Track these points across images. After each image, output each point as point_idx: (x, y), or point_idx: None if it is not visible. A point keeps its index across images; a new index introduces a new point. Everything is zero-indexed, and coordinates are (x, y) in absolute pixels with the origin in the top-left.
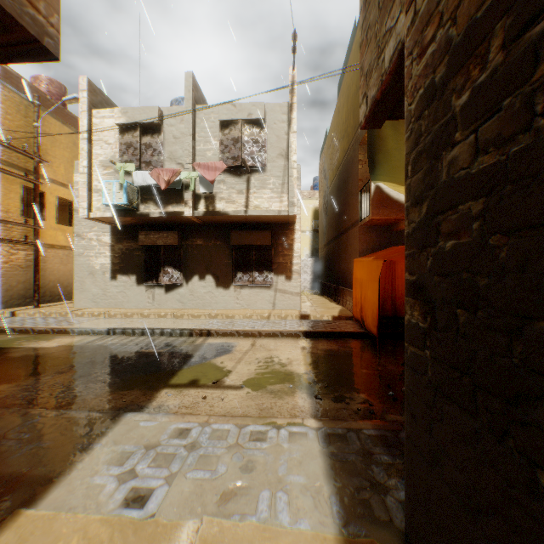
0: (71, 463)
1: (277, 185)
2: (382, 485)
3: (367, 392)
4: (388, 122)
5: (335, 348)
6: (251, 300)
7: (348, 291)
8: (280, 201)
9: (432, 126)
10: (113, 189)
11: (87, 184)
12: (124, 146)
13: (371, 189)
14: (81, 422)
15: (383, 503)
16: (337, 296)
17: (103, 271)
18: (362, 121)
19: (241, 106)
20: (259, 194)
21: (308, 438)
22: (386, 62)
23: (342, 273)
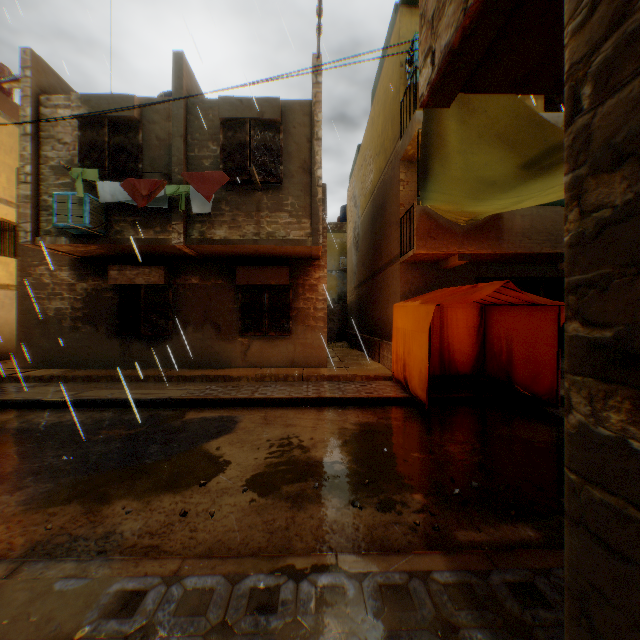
0: None
1: (297, 207)
2: None
3: (424, 490)
4: (451, 110)
5: (373, 420)
6: (263, 356)
7: (386, 343)
8: (301, 227)
9: None
10: (69, 206)
11: (31, 197)
12: (86, 148)
13: (416, 214)
14: None
15: None
16: (372, 349)
17: (59, 319)
18: (424, 94)
19: (250, 101)
20: (273, 218)
21: (348, 598)
22: None
23: (377, 321)
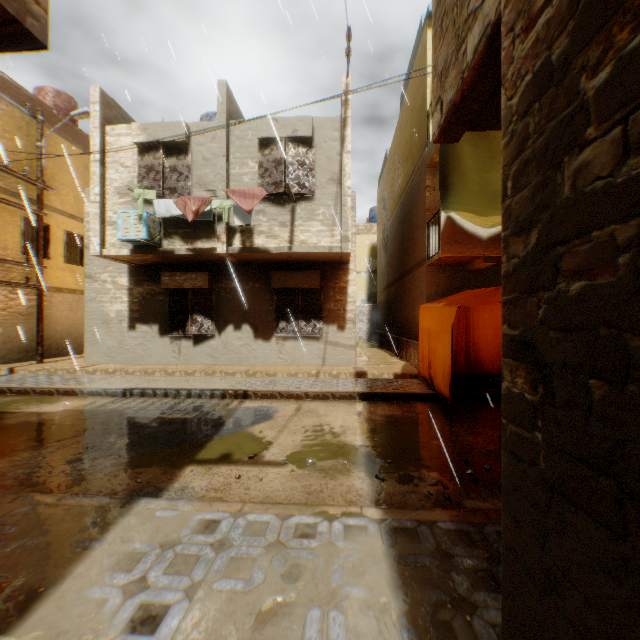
0: (65, 568)
1: (328, 216)
2: (467, 601)
3: (440, 470)
4: (465, 136)
5: (398, 413)
6: (296, 354)
7: (413, 343)
8: (332, 235)
9: (546, 123)
10: (130, 222)
11: (99, 215)
12: (144, 170)
13: (441, 220)
14: (82, 510)
15: (470, 627)
16: (400, 349)
17: (119, 320)
18: (435, 133)
19: (285, 121)
20: (306, 227)
21: (369, 533)
22: (468, 54)
23: (405, 321)
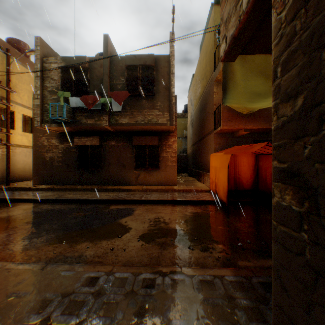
0: (1, 312)
1: (162, 107)
2: None
3: (223, 243)
4: (237, 60)
5: (199, 211)
6: (145, 180)
7: (207, 174)
8: (164, 117)
9: (311, 20)
10: (56, 109)
11: (39, 105)
12: (64, 81)
13: (221, 109)
14: (17, 272)
15: None
16: (199, 177)
17: (51, 161)
18: (222, 56)
19: (139, 56)
20: (151, 112)
21: (186, 284)
22: (243, 5)
23: (202, 163)
